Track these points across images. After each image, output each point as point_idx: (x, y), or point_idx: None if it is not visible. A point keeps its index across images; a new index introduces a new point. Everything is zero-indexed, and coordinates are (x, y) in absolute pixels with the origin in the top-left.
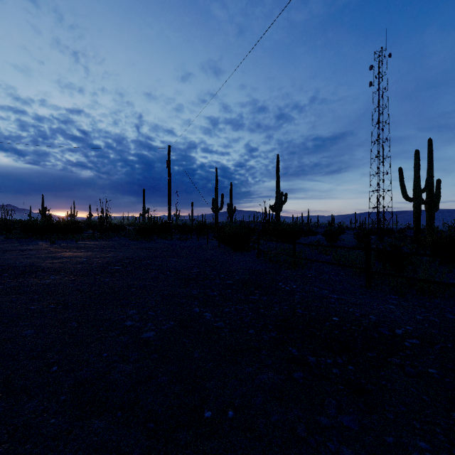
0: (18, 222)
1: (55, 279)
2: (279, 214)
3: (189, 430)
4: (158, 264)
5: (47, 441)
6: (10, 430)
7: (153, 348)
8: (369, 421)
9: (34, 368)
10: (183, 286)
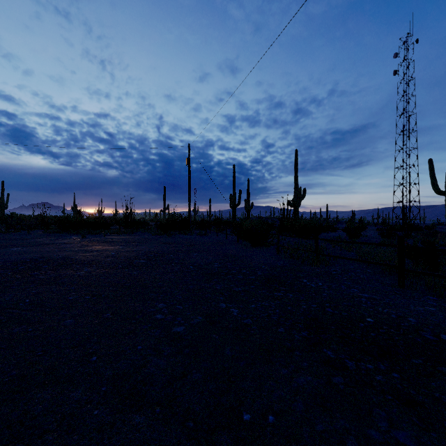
0: (53, 218)
1: (89, 271)
2: (297, 209)
3: (229, 433)
4: (180, 259)
5: (93, 433)
6: (58, 418)
7: (185, 342)
8: (428, 439)
9: (76, 357)
10: (206, 281)
